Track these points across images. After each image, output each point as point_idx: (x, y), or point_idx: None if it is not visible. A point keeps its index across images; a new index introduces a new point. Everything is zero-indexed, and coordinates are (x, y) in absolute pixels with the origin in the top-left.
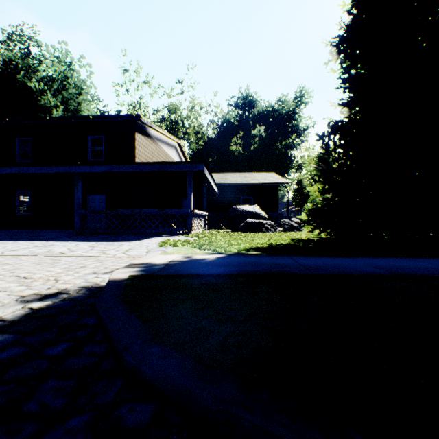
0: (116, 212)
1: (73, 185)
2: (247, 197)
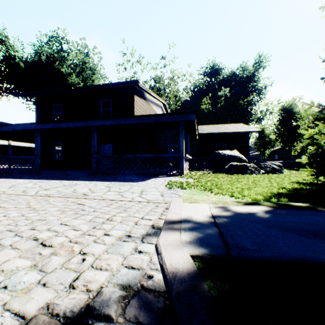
0: (122, 157)
1: (90, 137)
2: (221, 144)
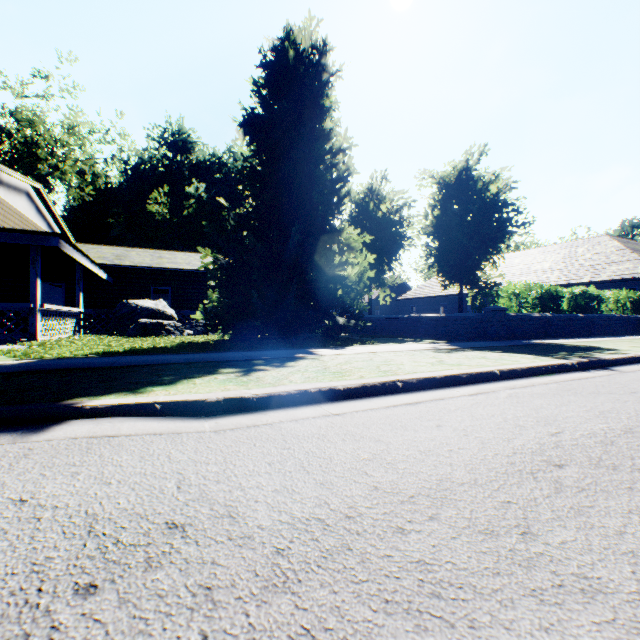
0: None
1: None
2: (162, 287)
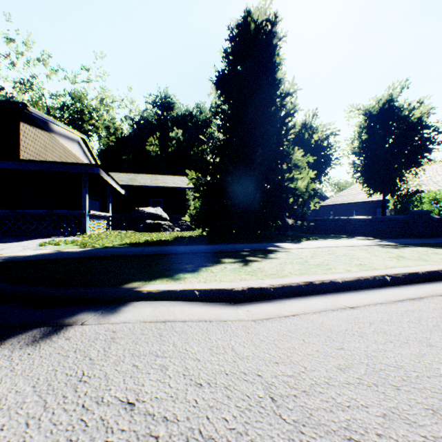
0: None
1: None
2: (157, 199)
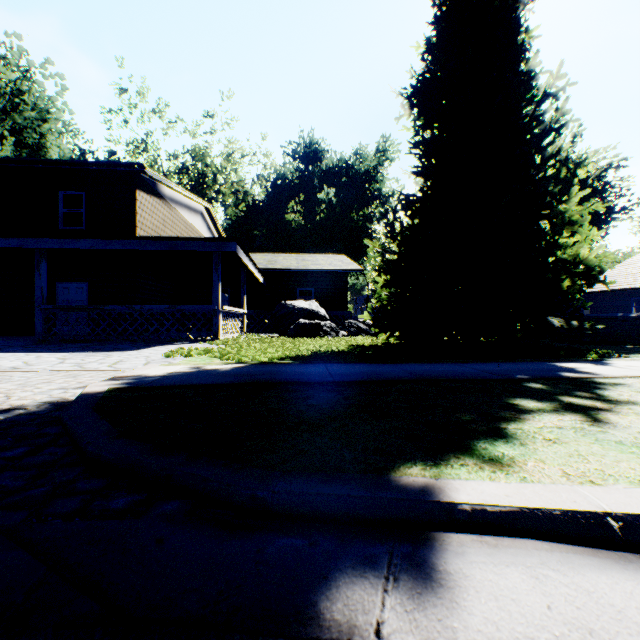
0: (103, 310)
1: (32, 266)
2: (306, 288)
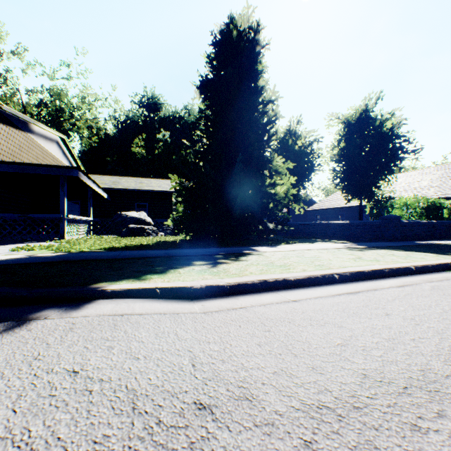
0: None
1: None
2: (142, 203)
